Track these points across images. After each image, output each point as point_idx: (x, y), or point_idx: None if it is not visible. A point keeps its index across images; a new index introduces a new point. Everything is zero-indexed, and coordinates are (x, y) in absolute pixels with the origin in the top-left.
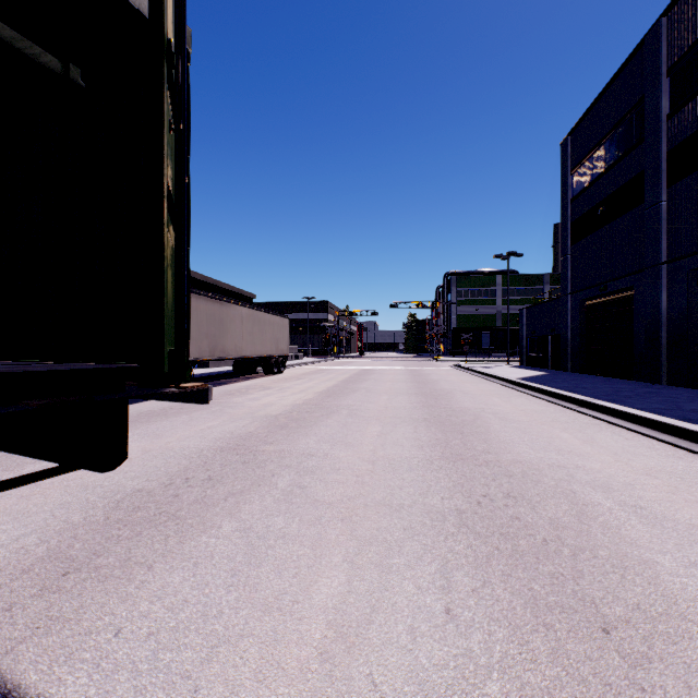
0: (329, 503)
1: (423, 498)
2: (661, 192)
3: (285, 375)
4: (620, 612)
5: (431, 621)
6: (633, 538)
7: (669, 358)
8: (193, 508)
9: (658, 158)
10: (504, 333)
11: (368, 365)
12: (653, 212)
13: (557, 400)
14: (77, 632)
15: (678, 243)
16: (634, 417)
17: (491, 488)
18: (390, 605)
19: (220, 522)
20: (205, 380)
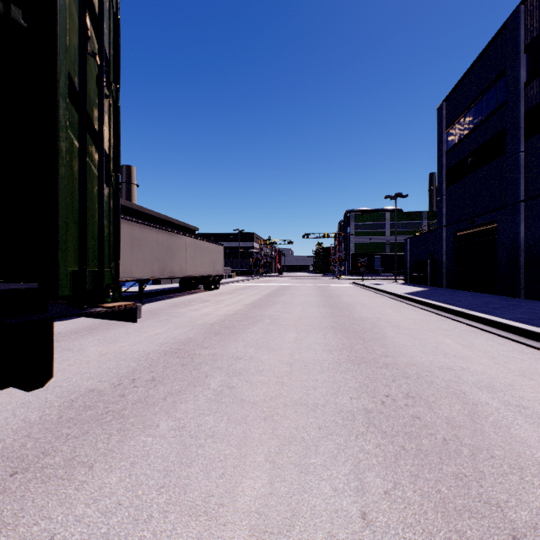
0: (254, 402)
1: (334, 398)
2: (519, 145)
3: (220, 291)
4: (525, 517)
5: (348, 527)
6: (522, 437)
7: (526, 277)
8: (136, 407)
9: (517, 118)
10: (391, 257)
11: (285, 283)
12: (513, 160)
13: (438, 311)
14: (12, 538)
15: (534, 185)
16: (503, 325)
17: (392, 388)
18: (309, 509)
19: (158, 421)
20: (157, 294)
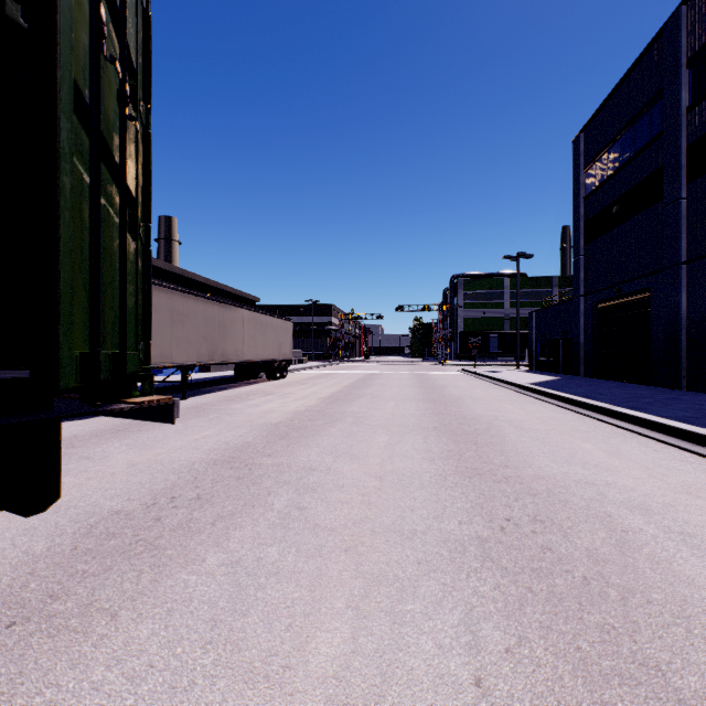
0: (331, 528)
1: (438, 523)
2: (681, 189)
3: (288, 380)
4: (695, 684)
5: (458, 697)
6: (688, 575)
7: (689, 362)
8: (175, 535)
9: (677, 153)
10: (512, 336)
11: (373, 370)
12: (672, 209)
13: (574, 407)
14: None
15: (699, 242)
16: (660, 426)
17: (514, 509)
18: (406, 673)
19: (205, 554)
20: (205, 385)
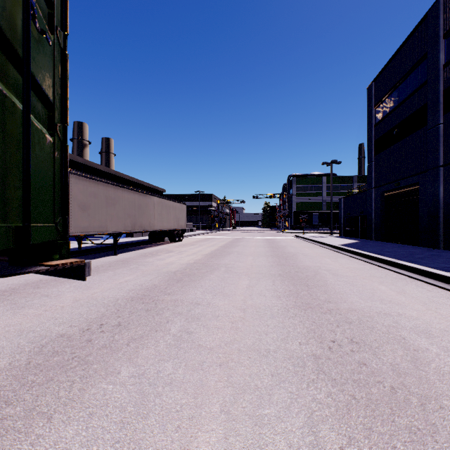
0: (210, 348)
1: (285, 344)
2: (439, 117)
3: (183, 242)
4: None
5: None
6: None
7: (445, 231)
8: (100, 353)
9: (437, 94)
10: (327, 214)
11: (238, 236)
12: (434, 131)
13: (370, 260)
14: None
15: None
16: (430, 273)
17: (337, 333)
18: None
19: (120, 368)
20: (129, 245)
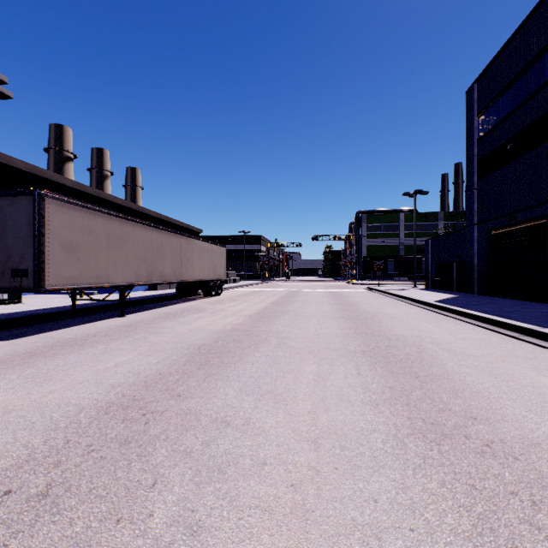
0: None
1: None
2: None
3: (221, 297)
4: None
5: None
6: None
7: None
8: None
9: None
10: (406, 260)
11: (294, 288)
12: None
13: (492, 326)
14: None
15: None
16: None
17: None
18: None
19: None
20: (148, 301)
